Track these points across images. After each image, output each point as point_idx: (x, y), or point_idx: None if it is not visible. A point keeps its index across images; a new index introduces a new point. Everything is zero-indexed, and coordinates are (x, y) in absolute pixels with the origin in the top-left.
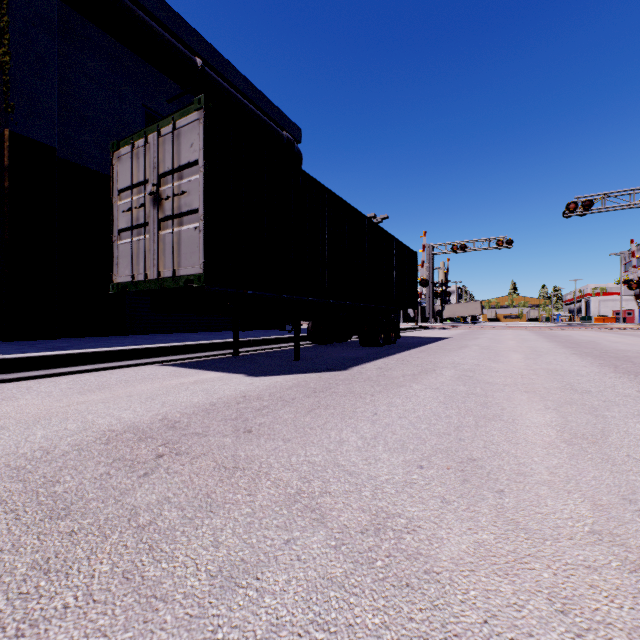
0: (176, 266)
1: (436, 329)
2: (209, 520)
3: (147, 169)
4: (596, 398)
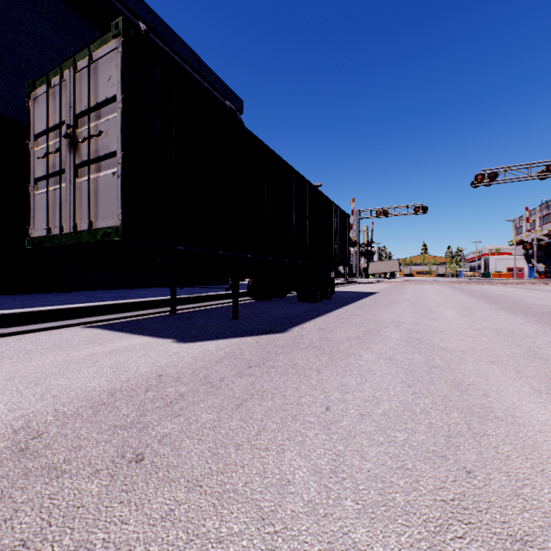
0: (93, 217)
1: (363, 284)
2: None
3: (63, 109)
4: None
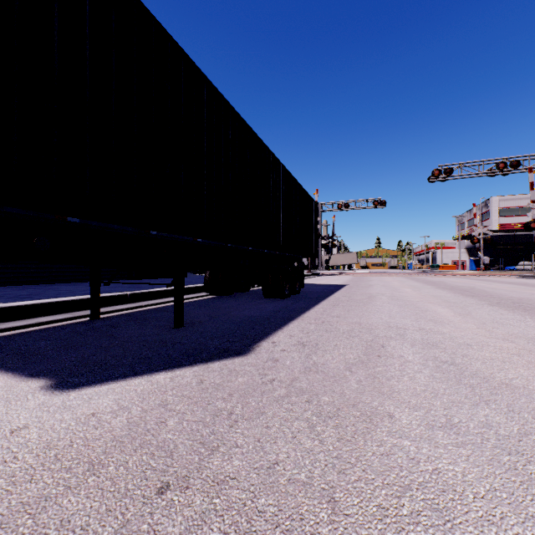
0: None
1: (326, 276)
2: None
3: None
4: None
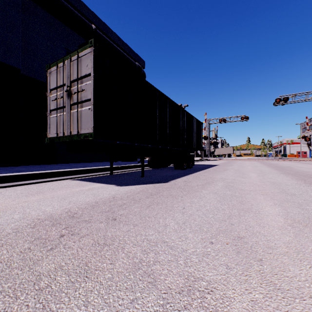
0: (79, 128)
1: (211, 160)
2: (84, 283)
3: (64, 78)
4: (299, 198)
